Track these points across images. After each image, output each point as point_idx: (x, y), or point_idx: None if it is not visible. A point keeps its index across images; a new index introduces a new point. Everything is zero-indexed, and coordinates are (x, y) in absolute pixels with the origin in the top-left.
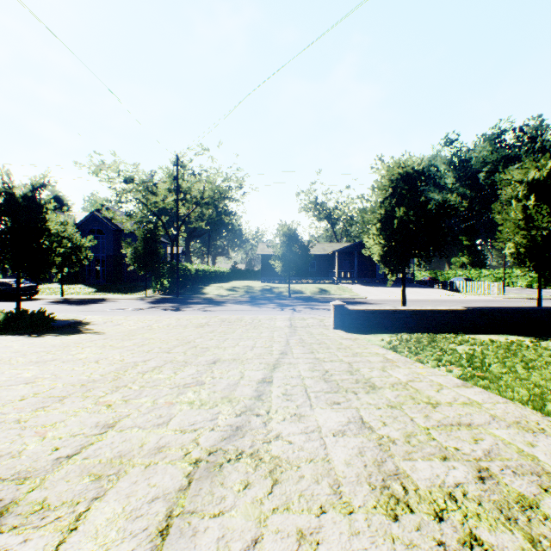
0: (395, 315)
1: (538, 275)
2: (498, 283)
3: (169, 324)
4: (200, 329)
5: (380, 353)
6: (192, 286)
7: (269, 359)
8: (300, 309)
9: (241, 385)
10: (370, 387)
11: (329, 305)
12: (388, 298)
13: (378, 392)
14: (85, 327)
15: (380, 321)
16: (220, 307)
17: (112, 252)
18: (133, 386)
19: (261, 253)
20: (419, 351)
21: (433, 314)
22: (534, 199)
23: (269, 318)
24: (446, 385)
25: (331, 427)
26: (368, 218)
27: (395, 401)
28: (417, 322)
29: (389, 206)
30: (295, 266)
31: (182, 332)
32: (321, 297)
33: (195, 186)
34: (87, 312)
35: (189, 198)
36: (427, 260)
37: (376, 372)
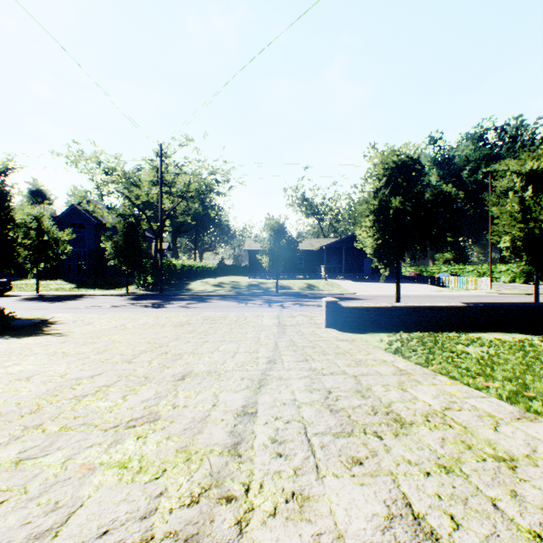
0: (392, 312)
1: (535, 270)
2: (485, 278)
3: (145, 322)
4: (179, 328)
5: (388, 360)
6: (177, 281)
7: (253, 371)
8: (288, 305)
9: (211, 421)
10: (397, 423)
11: (318, 301)
12: (377, 293)
13: (411, 433)
14: (50, 327)
15: (375, 319)
16: (205, 304)
17: (94, 247)
18: (49, 427)
19: (248, 248)
20: (430, 356)
21: (432, 311)
22: (531, 190)
23: (255, 316)
24: (500, 416)
25: (361, 536)
26: (360, 209)
27: (446, 455)
28: (415, 319)
29: (383, 196)
30: (283, 261)
31: (157, 333)
32: (310, 293)
33: (180, 178)
34: (59, 309)
35: (174, 191)
36: (422, 253)
37: (394, 392)
